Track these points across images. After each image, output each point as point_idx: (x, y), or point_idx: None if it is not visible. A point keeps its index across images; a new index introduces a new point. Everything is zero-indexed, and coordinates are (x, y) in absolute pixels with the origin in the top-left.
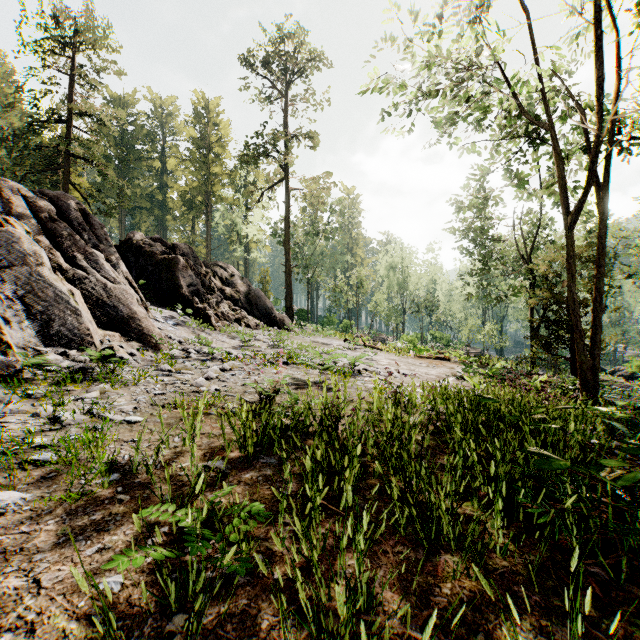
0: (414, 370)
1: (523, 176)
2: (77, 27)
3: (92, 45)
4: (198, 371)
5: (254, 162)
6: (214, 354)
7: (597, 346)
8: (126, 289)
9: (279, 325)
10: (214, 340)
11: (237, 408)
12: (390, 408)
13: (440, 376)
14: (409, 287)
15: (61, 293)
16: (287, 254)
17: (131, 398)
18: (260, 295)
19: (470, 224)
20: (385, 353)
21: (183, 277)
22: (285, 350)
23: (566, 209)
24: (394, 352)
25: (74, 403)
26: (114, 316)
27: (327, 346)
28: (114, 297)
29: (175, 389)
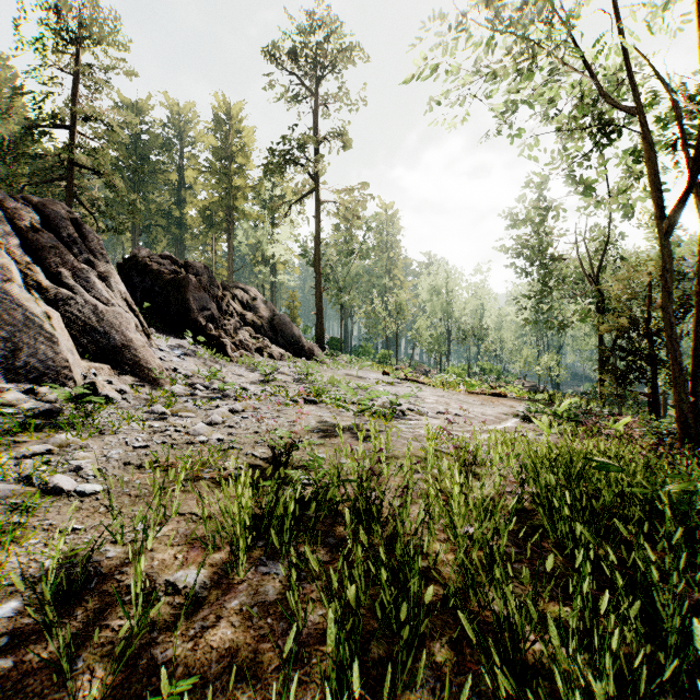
0: (467, 409)
1: (593, 181)
2: (81, 20)
3: (98, 40)
4: (202, 413)
5: (280, 171)
6: (226, 390)
7: (699, 382)
8: (121, 312)
9: (308, 355)
10: (229, 373)
11: (241, 469)
12: (458, 477)
13: (500, 417)
14: (454, 313)
15: (33, 316)
16: (317, 275)
17: (100, 453)
18: (286, 321)
19: (527, 239)
20: (431, 388)
21: (195, 299)
22: (313, 385)
23: (661, 211)
24: (441, 387)
25: (17, 462)
26: (104, 344)
27: (363, 380)
28: (106, 321)
29: (164, 439)
